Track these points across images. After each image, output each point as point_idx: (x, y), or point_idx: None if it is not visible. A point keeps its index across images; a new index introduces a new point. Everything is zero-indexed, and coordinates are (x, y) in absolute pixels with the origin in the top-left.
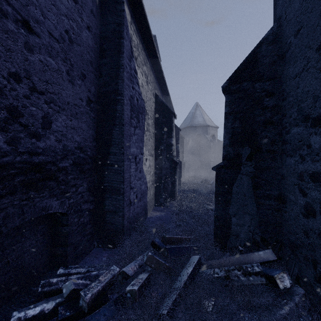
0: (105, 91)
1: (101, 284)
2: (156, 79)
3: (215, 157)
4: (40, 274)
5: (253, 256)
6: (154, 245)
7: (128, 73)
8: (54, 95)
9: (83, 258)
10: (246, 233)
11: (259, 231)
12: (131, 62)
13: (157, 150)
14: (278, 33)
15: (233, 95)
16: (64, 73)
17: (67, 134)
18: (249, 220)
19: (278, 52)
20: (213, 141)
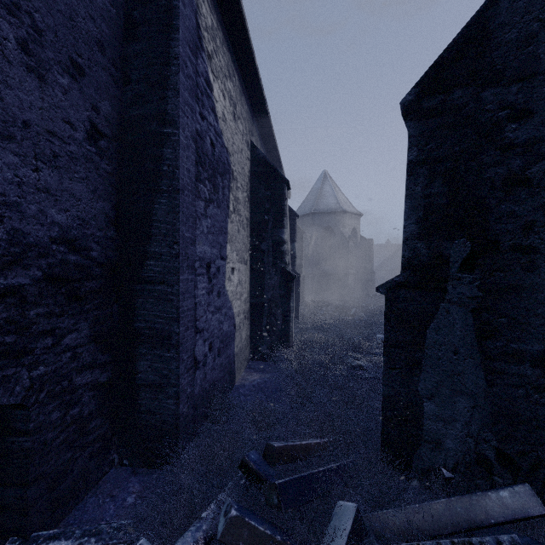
0: (136, 115)
1: None
2: (252, 117)
3: (356, 267)
4: None
5: (485, 503)
6: (246, 470)
7: (191, 81)
8: None
9: (78, 499)
10: (460, 440)
11: (491, 436)
12: (197, 58)
13: (254, 251)
14: None
15: (428, 121)
16: (12, 44)
17: (25, 204)
18: (466, 409)
19: (541, 12)
20: (354, 238)
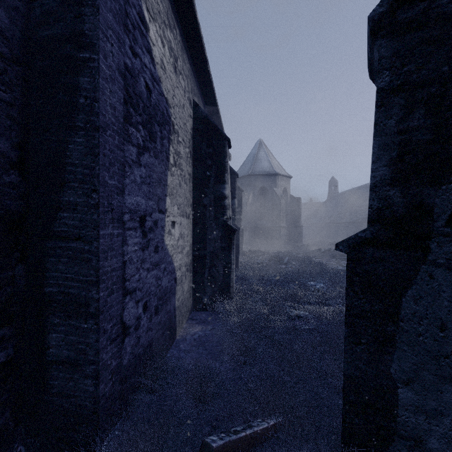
0: (46, 35)
1: None
2: (195, 78)
3: (287, 221)
4: None
5: None
6: None
7: (117, 5)
8: None
9: None
10: (449, 440)
11: None
12: None
13: (197, 206)
14: None
15: (405, 36)
16: None
17: None
18: None
19: None
20: (285, 197)
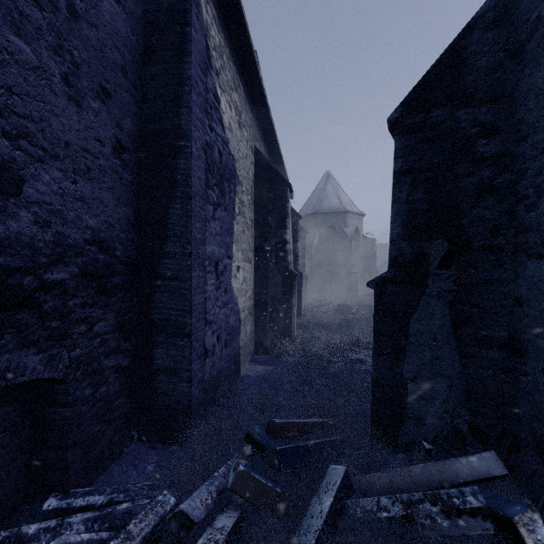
0: (153, 129)
1: (130, 543)
2: (256, 123)
3: (359, 266)
4: (3, 513)
5: (456, 466)
6: (251, 441)
7: (201, 98)
8: (31, 121)
9: (105, 467)
10: (438, 416)
11: (465, 412)
12: (207, 77)
13: (258, 251)
14: (507, 5)
15: (411, 136)
16: (57, 79)
17: (66, 211)
18: (444, 389)
19: (506, 44)
20: (356, 238)
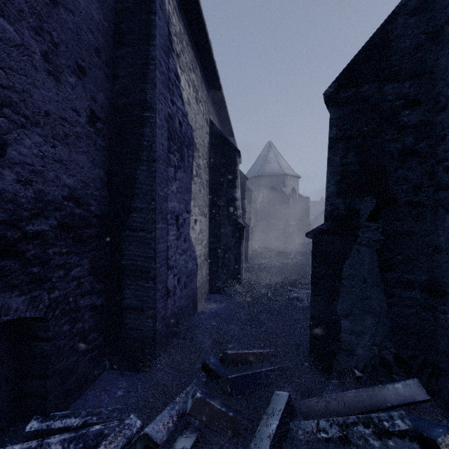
0: (123, 102)
1: None
2: (211, 99)
3: (295, 220)
4: None
5: (384, 392)
6: (207, 370)
7: (164, 76)
8: (14, 92)
9: (81, 392)
10: (368, 348)
11: (391, 344)
12: (169, 58)
13: (212, 207)
14: None
15: (344, 108)
16: (38, 56)
17: (46, 171)
18: (372, 324)
19: (427, 27)
20: (293, 196)
